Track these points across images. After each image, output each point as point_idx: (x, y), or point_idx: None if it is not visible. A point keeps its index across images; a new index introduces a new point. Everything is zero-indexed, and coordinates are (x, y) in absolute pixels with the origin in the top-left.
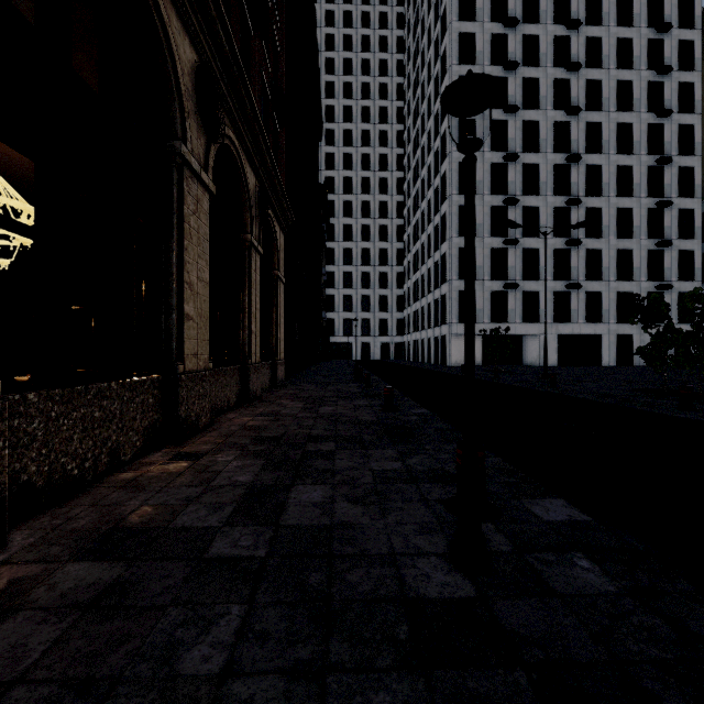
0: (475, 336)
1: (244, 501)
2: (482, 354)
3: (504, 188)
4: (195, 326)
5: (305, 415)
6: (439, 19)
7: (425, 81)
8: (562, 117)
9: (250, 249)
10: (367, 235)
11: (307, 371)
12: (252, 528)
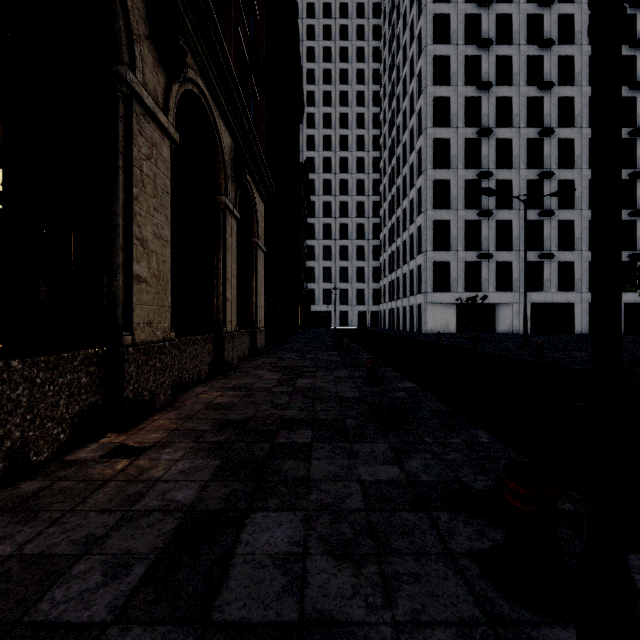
0: (449, 304)
1: (169, 548)
2: (456, 322)
3: (477, 162)
4: (149, 289)
5: (280, 389)
6: (414, 3)
7: (400, 64)
8: (535, 92)
9: (225, 212)
10: (346, 211)
11: (288, 338)
12: (159, 631)
